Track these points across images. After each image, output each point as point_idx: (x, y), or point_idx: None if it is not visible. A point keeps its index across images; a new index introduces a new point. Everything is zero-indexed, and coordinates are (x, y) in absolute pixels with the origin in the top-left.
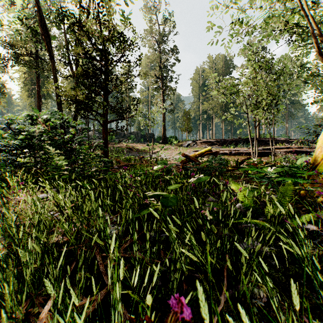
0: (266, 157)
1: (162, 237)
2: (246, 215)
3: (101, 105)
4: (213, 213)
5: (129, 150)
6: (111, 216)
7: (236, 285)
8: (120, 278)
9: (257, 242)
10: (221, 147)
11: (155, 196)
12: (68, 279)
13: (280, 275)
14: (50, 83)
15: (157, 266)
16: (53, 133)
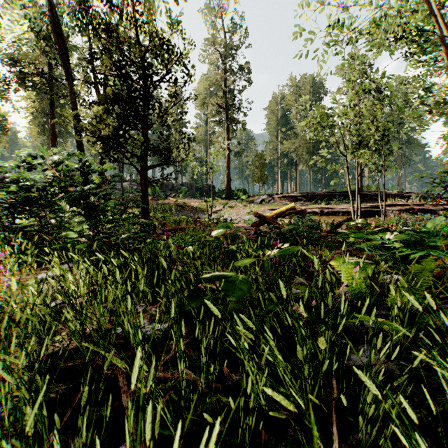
0: (372, 218)
1: (226, 342)
2: (353, 305)
3: (138, 143)
4: (307, 306)
5: (179, 208)
6: (148, 307)
7: (351, 434)
8: (148, 442)
9: (379, 354)
10: (308, 203)
11: (215, 278)
12: (57, 434)
13: (424, 415)
14: (64, 111)
15: (216, 427)
16: (65, 183)
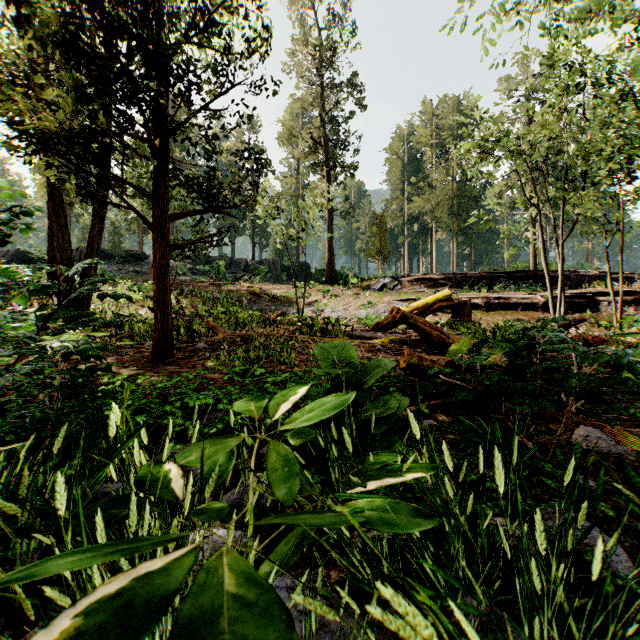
0: (577, 315)
1: None
2: None
3: (135, 157)
4: None
5: (254, 298)
6: None
7: None
8: None
9: None
10: (456, 290)
11: None
12: None
13: None
14: None
15: None
16: None
